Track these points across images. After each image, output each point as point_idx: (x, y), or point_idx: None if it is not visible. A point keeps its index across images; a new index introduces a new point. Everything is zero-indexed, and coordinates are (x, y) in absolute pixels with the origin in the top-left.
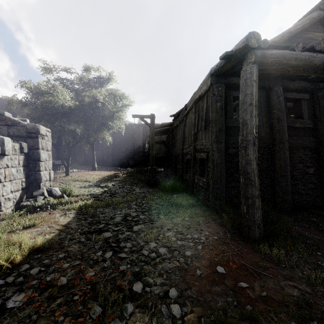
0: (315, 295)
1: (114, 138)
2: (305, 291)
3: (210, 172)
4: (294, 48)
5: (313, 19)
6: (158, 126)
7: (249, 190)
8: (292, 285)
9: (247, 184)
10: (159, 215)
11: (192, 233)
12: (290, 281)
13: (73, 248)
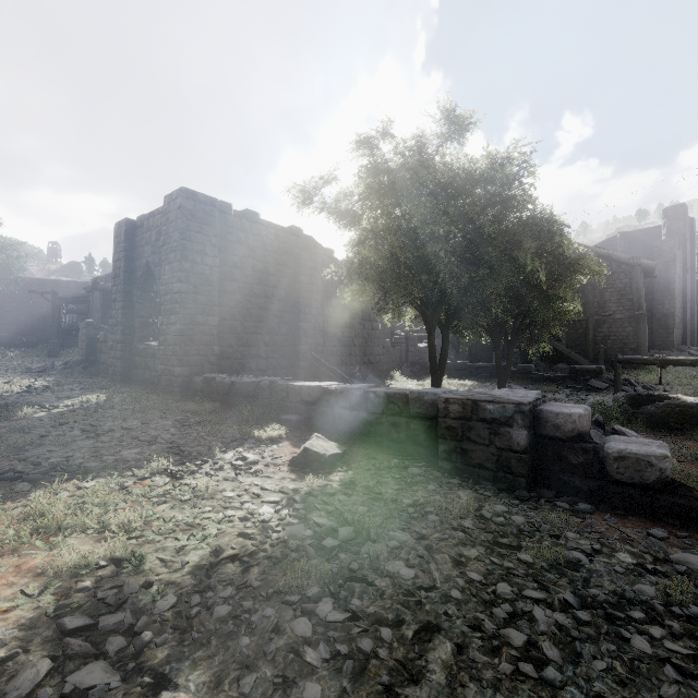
0: None
1: None
2: None
3: None
4: None
5: None
6: (69, 296)
7: None
8: None
9: None
10: None
11: None
12: None
13: None
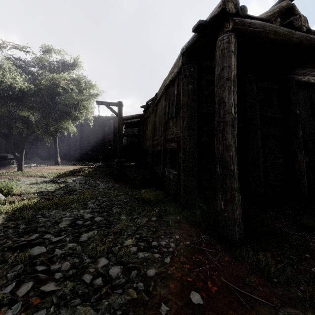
0: None
1: (82, 131)
2: None
3: (181, 163)
4: (273, 23)
5: (282, 8)
6: (128, 117)
7: (228, 182)
8: None
9: (225, 175)
10: (121, 216)
11: (159, 238)
12: (290, 306)
13: None
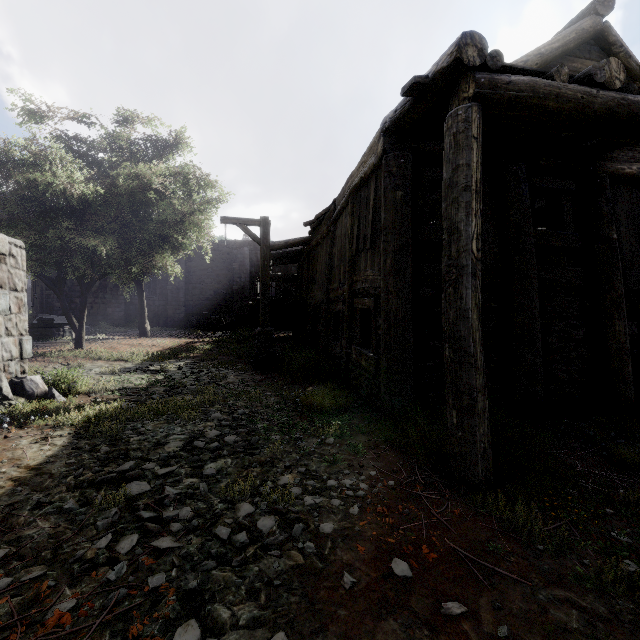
0: (618, 624)
1: (190, 270)
2: (593, 615)
3: (382, 338)
4: (554, 76)
5: (583, 33)
6: (280, 244)
7: (464, 376)
8: (564, 600)
9: (459, 362)
10: (271, 434)
11: (339, 473)
12: (559, 587)
13: (39, 529)
